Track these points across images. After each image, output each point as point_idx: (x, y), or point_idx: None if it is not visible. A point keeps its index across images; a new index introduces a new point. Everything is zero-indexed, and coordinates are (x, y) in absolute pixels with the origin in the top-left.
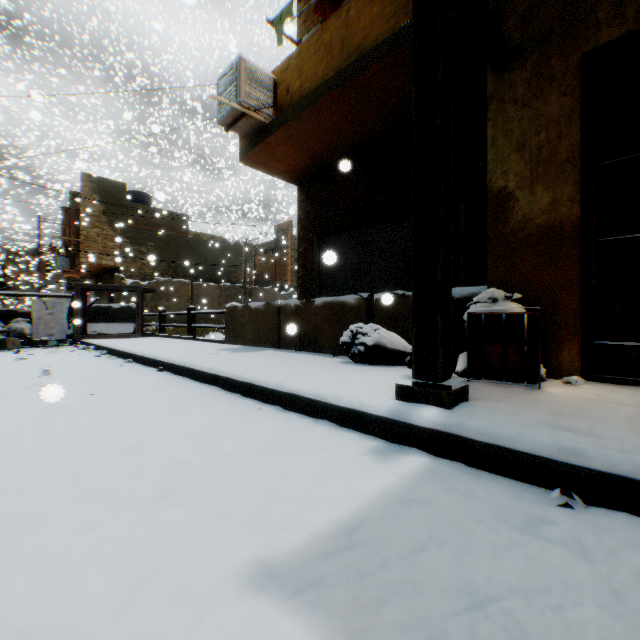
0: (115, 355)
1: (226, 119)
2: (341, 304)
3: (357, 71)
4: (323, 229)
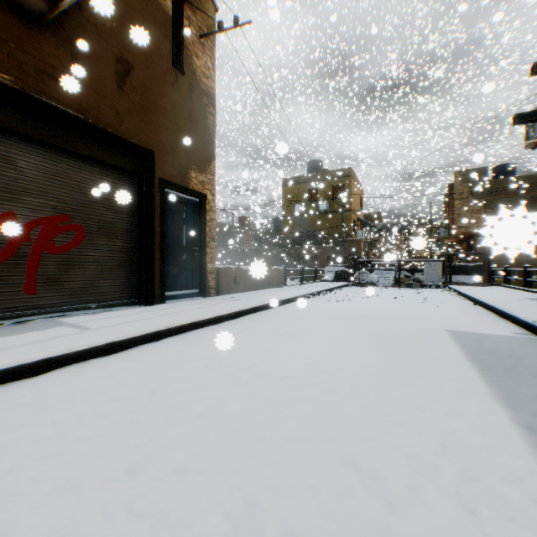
0: (460, 295)
1: (528, 146)
2: None
3: None
4: None
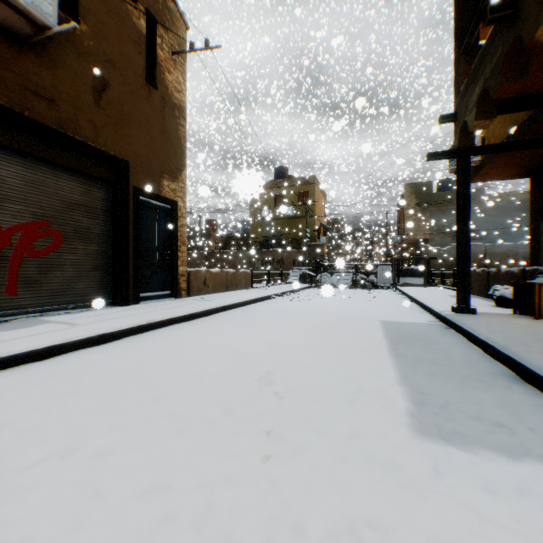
0: (403, 294)
1: (451, 171)
2: (510, 272)
3: (508, 140)
4: (542, 211)
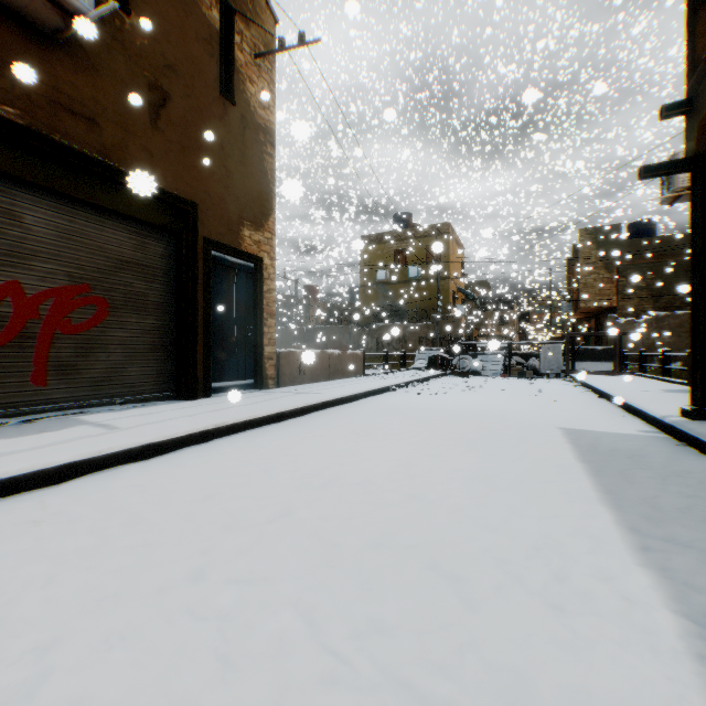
0: (583, 386)
1: (664, 201)
2: None
3: None
4: None
